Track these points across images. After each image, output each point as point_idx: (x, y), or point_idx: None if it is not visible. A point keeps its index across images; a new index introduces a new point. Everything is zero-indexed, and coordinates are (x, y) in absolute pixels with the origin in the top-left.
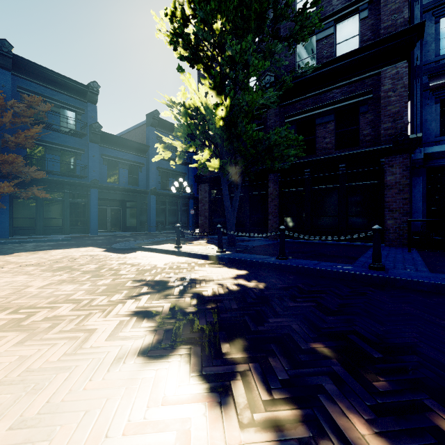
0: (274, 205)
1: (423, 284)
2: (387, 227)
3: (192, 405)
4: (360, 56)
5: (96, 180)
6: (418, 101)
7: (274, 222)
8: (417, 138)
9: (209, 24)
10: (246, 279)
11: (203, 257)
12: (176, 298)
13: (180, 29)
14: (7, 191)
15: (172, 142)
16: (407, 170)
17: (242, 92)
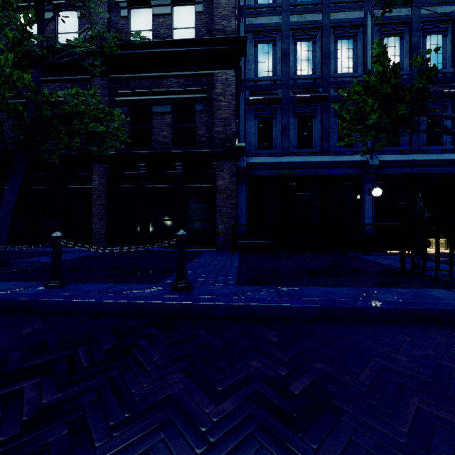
0: (100, 204)
1: (221, 307)
2: (219, 232)
3: None
4: (195, 49)
5: None
6: (243, 113)
7: (100, 226)
8: (241, 146)
9: None
10: None
11: None
12: None
13: None
14: None
15: None
16: (234, 176)
17: None
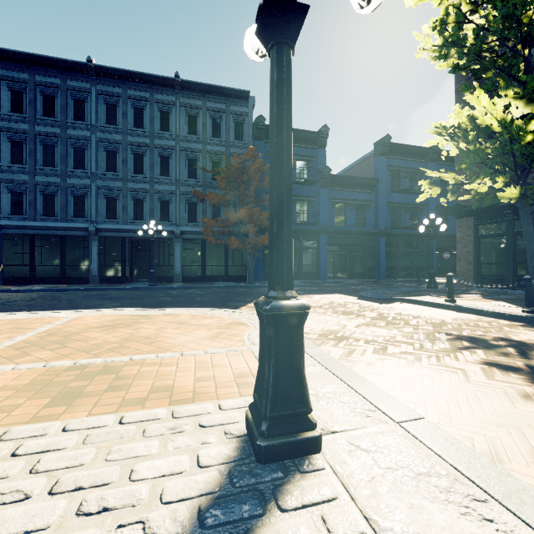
0: None
1: None
2: None
3: None
4: None
5: (326, 225)
6: None
7: None
8: None
9: (517, 18)
10: None
11: (502, 316)
12: (521, 358)
13: (454, 37)
14: (266, 243)
15: (439, 175)
16: None
17: None
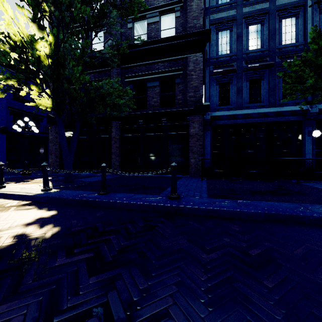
0: (116, 146)
1: (201, 209)
2: (191, 164)
3: None
4: (175, 42)
5: None
6: (208, 81)
7: (116, 160)
8: (207, 105)
9: None
10: (42, 223)
11: (20, 197)
12: None
13: None
14: None
15: None
16: (202, 125)
17: (72, 37)
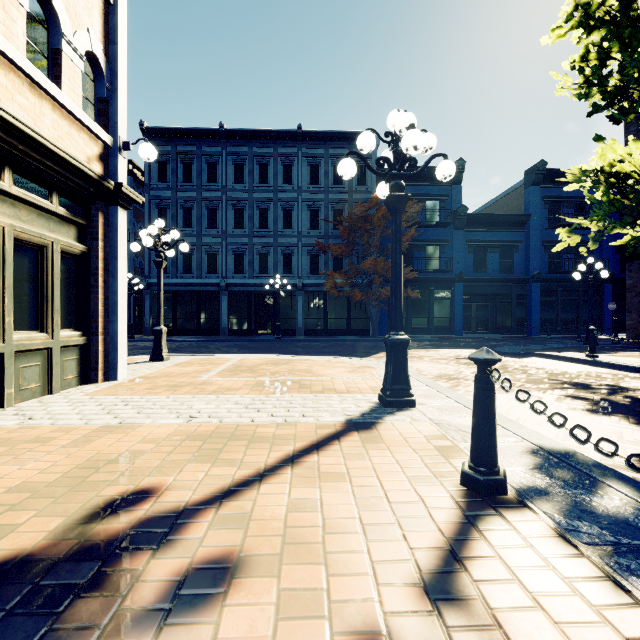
0: None
1: None
2: None
3: (632, 428)
4: None
5: (461, 272)
6: None
7: None
8: None
9: None
10: None
11: (637, 371)
12: (604, 395)
13: (595, 76)
14: None
15: (580, 222)
16: None
17: None
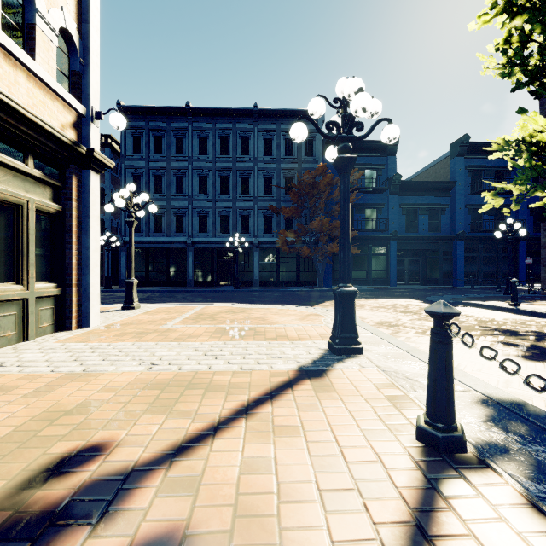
0: None
1: None
2: None
3: None
4: None
5: (396, 232)
6: None
7: None
8: None
9: None
10: None
11: None
12: (533, 341)
13: (517, 56)
14: (335, 251)
15: (504, 186)
16: None
17: None
